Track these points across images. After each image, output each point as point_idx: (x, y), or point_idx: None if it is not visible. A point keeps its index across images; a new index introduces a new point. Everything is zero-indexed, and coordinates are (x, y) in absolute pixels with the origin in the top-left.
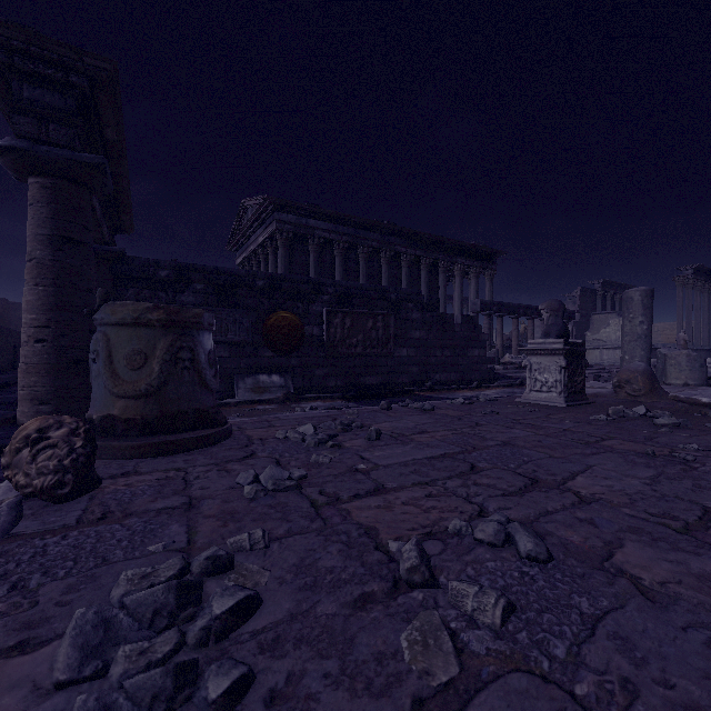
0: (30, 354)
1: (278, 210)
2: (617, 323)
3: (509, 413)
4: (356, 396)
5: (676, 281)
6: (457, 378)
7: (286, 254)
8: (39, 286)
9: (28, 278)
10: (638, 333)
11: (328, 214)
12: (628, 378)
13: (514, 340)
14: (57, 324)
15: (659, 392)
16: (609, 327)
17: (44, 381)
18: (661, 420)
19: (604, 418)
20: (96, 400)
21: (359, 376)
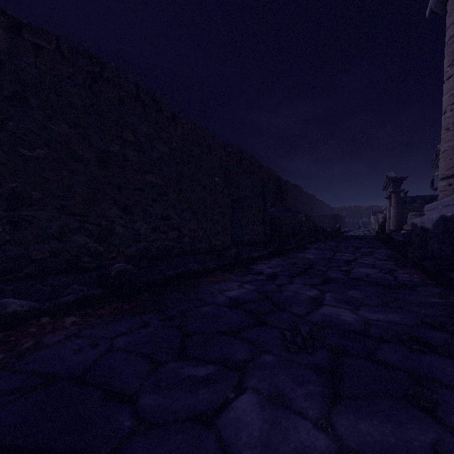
0: (393, 220)
1: None
2: None
3: None
4: None
5: None
6: None
7: None
8: (394, 209)
9: (392, 208)
10: None
11: None
12: None
13: None
14: (397, 215)
15: None
16: None
17: (395, 223)
18: None
19: None
20: (408, 224)
21: None
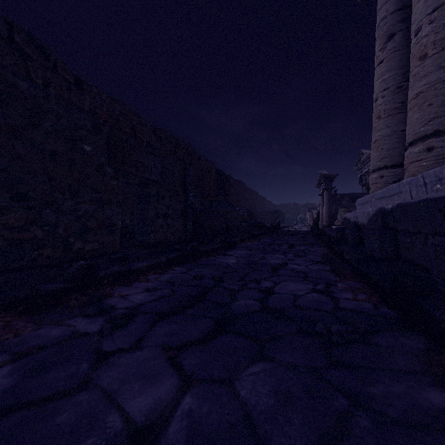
0: (325, 215)
1: None
2: None
3: None
4: None
5: None
6: None
7: None
8: (326, 206)
9: (324, 205)
10: None
11: None
12: None
13: None
14: (328, 211)
15: None
16: None
17: (327, 219)
18: None
19: None
20: (339, 220)
21: None
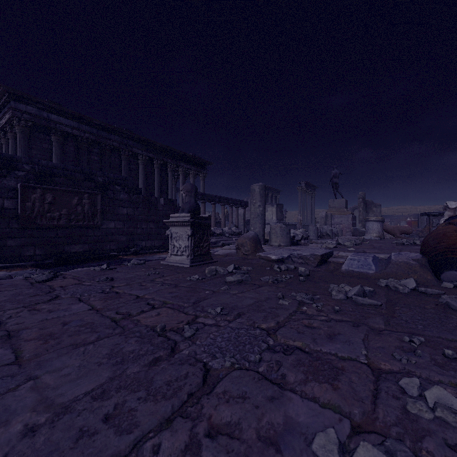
0: None
1: (14, 99)
2: (271, 210)
3: (124, 279)
4: (54, 263)
5: (298, 189)
6: (160, 244)
7: (24, 140)
8: None
9: None
10: (258, 213)
11: (70, 113)
12: (242, 242)
13: (213, 218)
14: None
15: (260, 251)
16: (267, 212)
17: None
18: (230, 278)
19: (197, 278)
20: None
21: (63, 245)
